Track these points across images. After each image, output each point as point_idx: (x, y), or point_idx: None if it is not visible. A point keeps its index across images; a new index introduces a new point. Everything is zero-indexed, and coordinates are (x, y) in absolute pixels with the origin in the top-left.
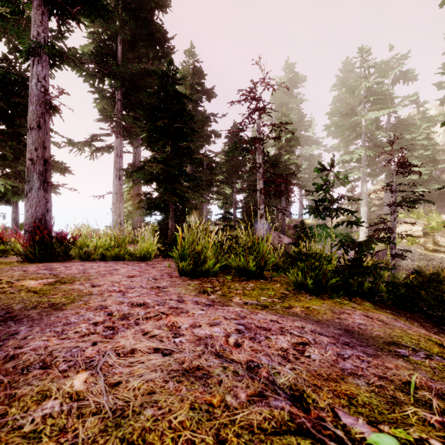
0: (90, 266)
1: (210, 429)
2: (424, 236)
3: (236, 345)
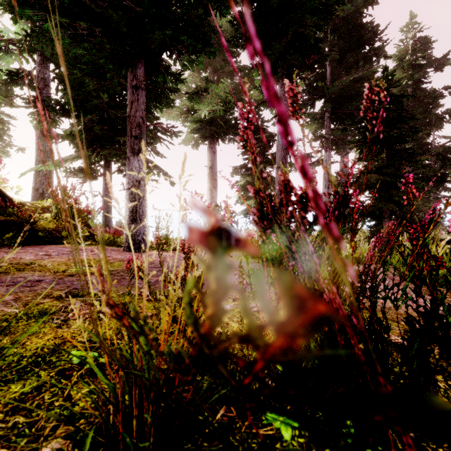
0: None
1: None
2: None
3: None
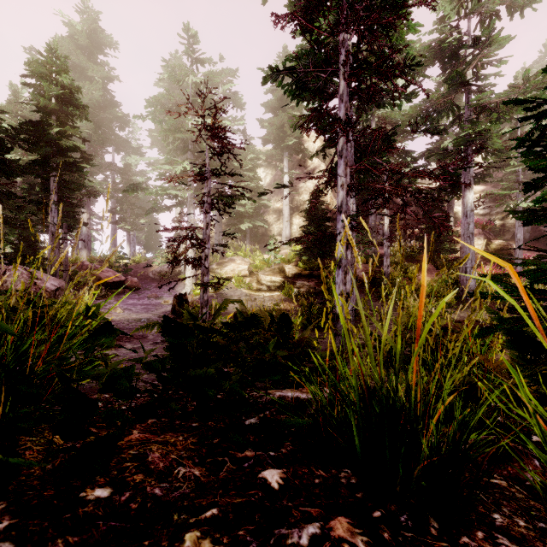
0: None
1: None
2: (250, 275)
3: None
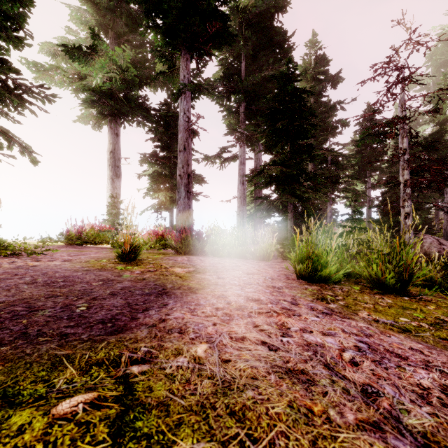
0: (218, 261)
1: (306, 433)
2: None
3: (351, 362)
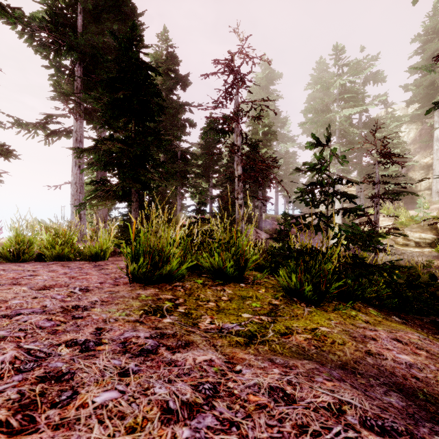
0: None
1: None
2: (394, 230)
3: None
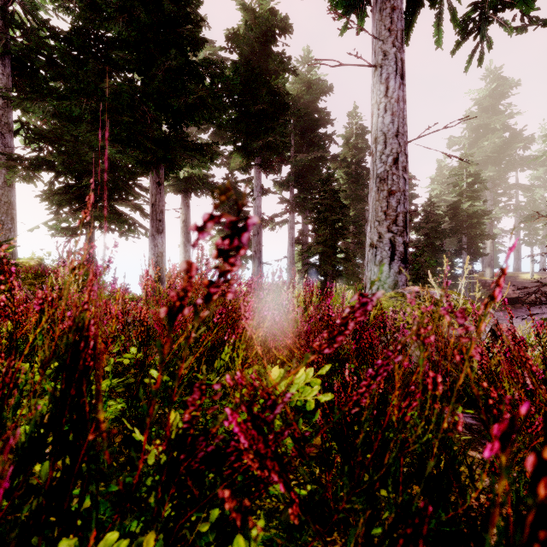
0: None
1: None
2: None
3: None
